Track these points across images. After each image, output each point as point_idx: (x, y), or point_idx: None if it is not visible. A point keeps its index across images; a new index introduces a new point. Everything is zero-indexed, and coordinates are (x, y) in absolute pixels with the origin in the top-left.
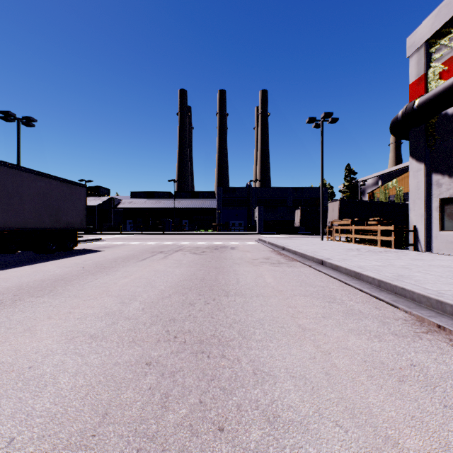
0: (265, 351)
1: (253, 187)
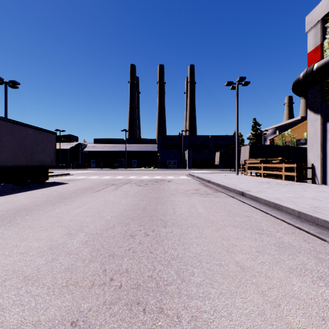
0: (207, 301)
1: (184, 135)
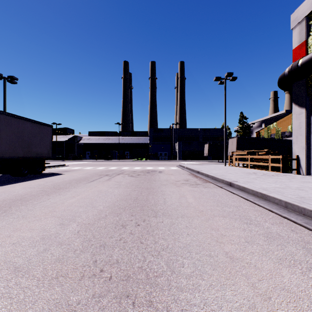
0: (197, 294)
1: (175, 128)
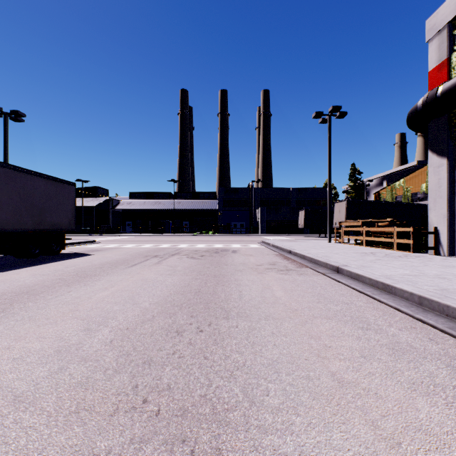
0: (289, 437)
1: (255, 188)
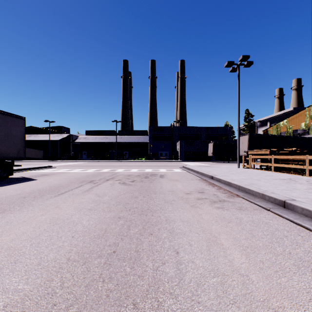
0: None
1: (176, 127)
